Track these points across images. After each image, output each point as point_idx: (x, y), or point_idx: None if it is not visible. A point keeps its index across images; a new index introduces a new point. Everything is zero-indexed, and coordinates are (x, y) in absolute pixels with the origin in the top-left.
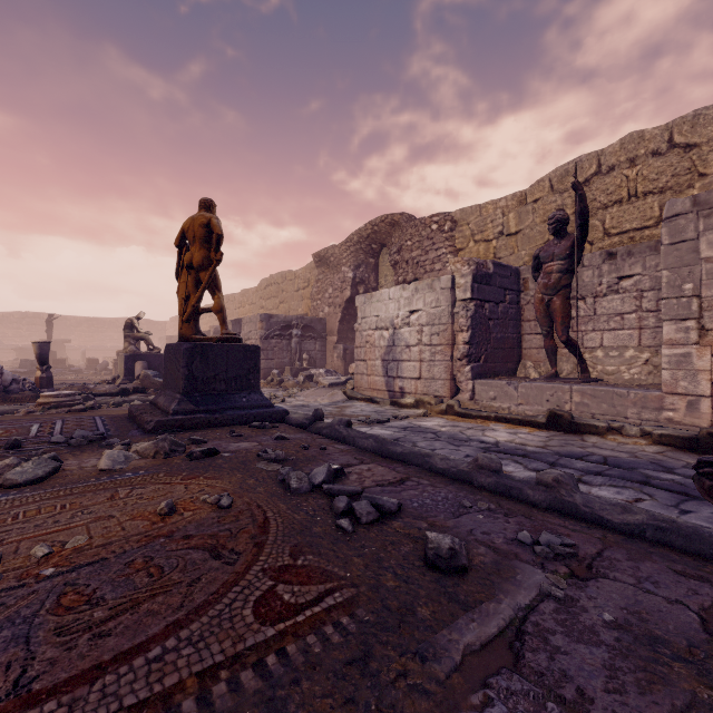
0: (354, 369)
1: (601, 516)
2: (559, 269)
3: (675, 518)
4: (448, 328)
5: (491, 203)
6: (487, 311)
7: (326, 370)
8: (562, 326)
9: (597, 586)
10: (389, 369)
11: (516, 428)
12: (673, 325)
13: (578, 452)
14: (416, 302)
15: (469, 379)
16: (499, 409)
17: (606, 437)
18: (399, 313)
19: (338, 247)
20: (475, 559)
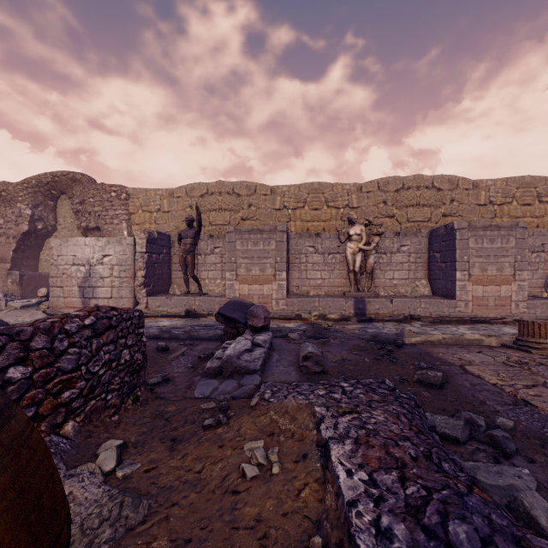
0: (50, 293)
1: (202, 337)
2: (190, 243)
3: (218, 333)
4: (132, 267)
5: (153, 190)
6: (154, 258)
7: (5, 294)
8: (191, 270)
9: (199, 346)
10: (86, 292)
11: (172, 319)
12: (229, 273)
13: (197, 324)
14: (108, 250)
15: (145, 297)
16: (162, 311)
17: (207, 317)
18: (94, 256)
19: (12, 185)
20: (170, 349)
